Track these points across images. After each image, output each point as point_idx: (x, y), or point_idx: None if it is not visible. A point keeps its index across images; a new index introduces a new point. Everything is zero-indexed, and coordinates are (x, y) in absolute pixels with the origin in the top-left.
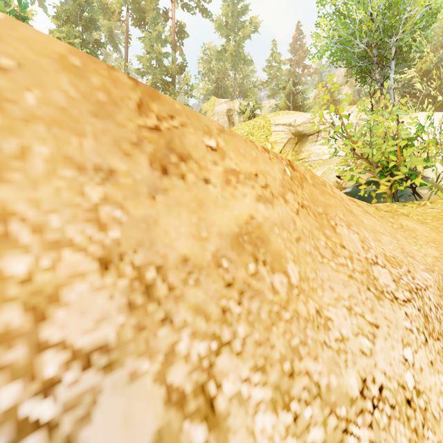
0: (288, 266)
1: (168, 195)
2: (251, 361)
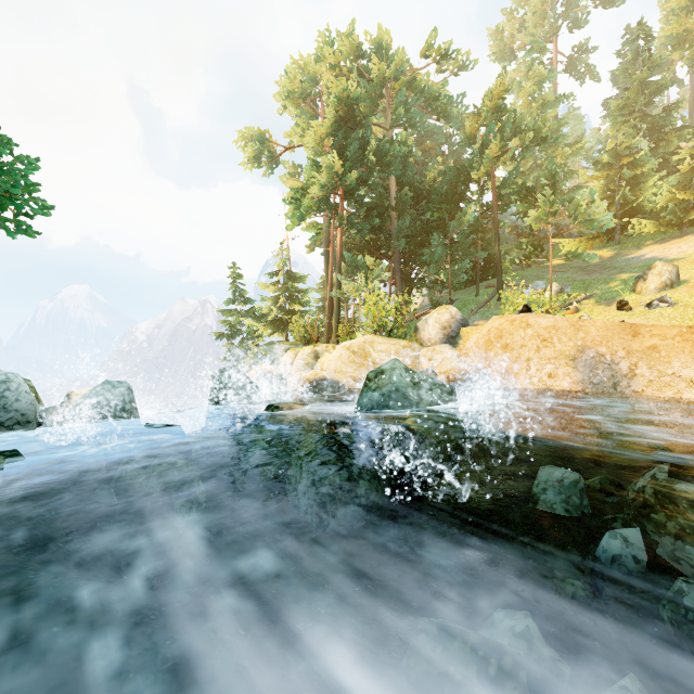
0: (661, 353)
1: (634, 341)
2: (645, 364)
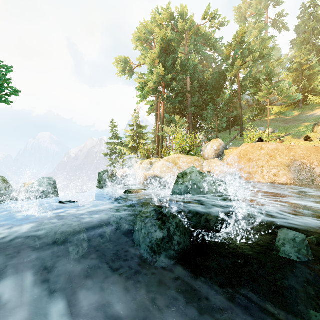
0: None
1: None
2: None
